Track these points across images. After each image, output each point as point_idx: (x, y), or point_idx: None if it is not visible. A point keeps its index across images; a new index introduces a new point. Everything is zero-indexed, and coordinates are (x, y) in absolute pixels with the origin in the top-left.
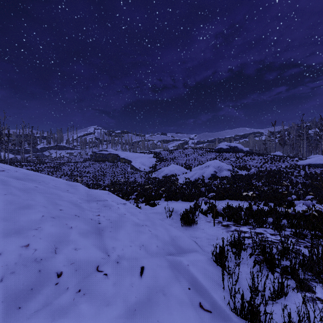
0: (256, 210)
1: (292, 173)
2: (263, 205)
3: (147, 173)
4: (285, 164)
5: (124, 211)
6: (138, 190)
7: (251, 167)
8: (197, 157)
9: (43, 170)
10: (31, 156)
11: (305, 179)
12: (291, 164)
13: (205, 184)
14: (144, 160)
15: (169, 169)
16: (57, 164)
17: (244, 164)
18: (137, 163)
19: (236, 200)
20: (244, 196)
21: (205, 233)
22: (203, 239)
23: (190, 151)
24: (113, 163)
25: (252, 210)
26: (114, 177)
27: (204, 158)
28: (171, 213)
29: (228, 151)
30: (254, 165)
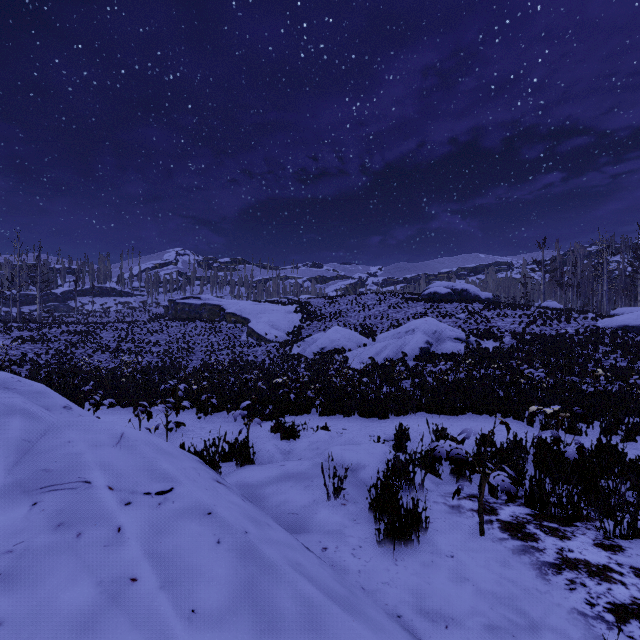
0: (574, 457)
1: (596, 347)
2: (566, 430)
3: (282, 346)
4: (573, 326)
5: (136, 558)
6: (258, 387)
7: (503, 332)
8: (386, 312)
9: (56, 339)
10: (37, 310)
11: (629, 361)
12: (586, 326)
13: (408, 371)
14: (275, 318)
15: (329, 337)
16: (91, 326)
17: (486, 327)
18: (261, 325)
19: (492, 414)
20: (511, 404)
21: (466, 583)
22: (475, 637)
23: (372, 299)
24: (211, 325)
25: (567, 459)
26: (211, 355)
27: (402, 313)
28: (340, 484)
29: (450, 299)
30: (509, 328)
